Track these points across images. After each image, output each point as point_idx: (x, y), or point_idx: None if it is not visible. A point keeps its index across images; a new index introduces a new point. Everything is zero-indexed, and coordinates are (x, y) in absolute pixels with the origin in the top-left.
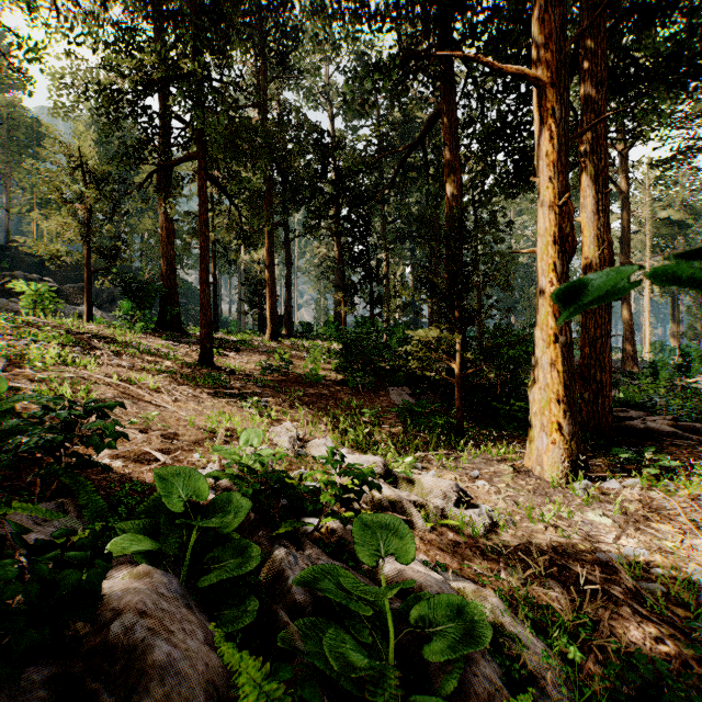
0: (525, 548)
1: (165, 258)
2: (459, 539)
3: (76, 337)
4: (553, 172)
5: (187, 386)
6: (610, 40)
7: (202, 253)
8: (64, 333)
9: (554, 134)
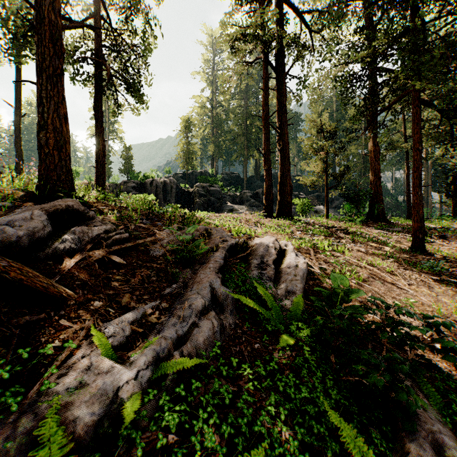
0: None
1: (372, 171)
2: None
3: (329, 230)
4: None
5: (412, 271)
6: None
7: (414, 165)
8: (324, 229)
9: None
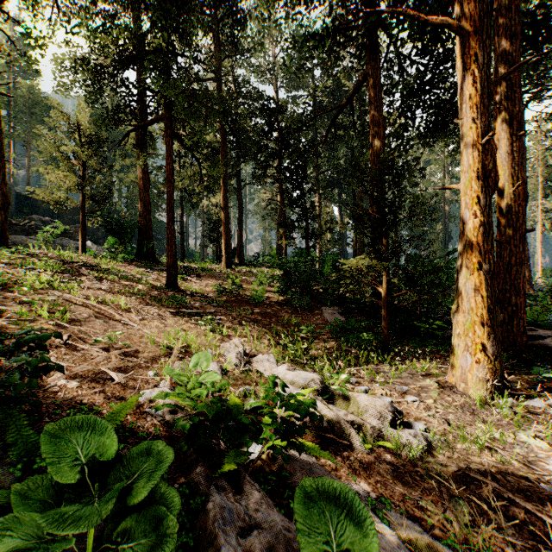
0: (465, 474)
1: (142, 202)
2: (396, 461)
3: (68, 265)
4: (476, 114)
5: (153, 306)
6: (521, 1)
7: (168, 197)
8: (57, 263)
9: (477, 78)
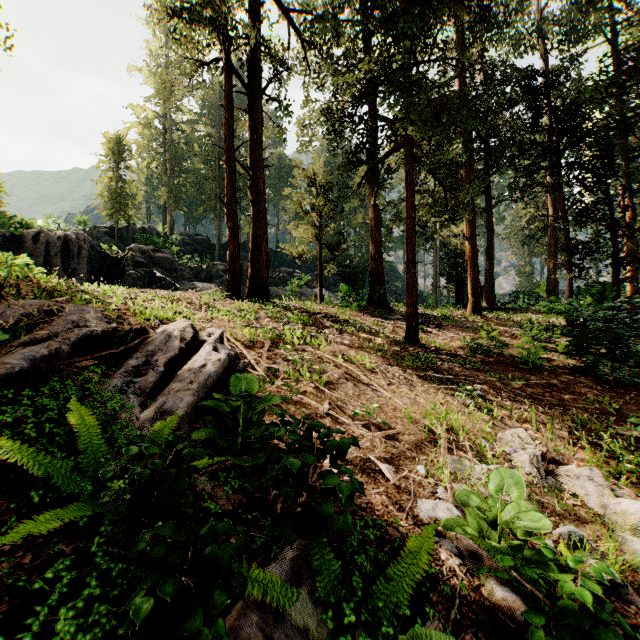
0: None
1: (373, 244)
2: None
3: (312, 317)
4: None
5: (397, 367)
6: None
7: (408, 235)
8: (305, 315)
9: None
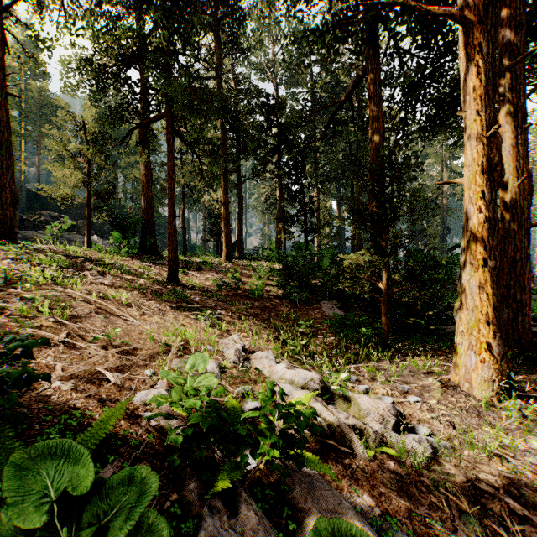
0: (474, 486)
1: (145, 198)
2: (400, 470)
3: (72, 260)
4: (481, 106)
5: (154, 301)
6: None
7: (169, 193)
8: (62, 258)
9: (482, 69)
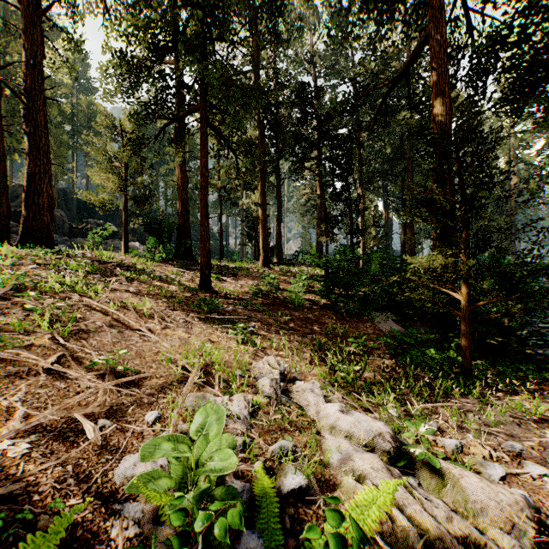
0: None
1: (180, 201)
2: None
3: (102, 266)
4: None
5: (180, 311)
6: None
7: (201, 192)
8: (91, 263)
9: None
